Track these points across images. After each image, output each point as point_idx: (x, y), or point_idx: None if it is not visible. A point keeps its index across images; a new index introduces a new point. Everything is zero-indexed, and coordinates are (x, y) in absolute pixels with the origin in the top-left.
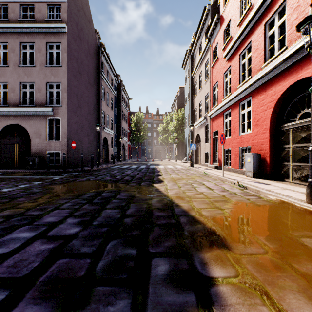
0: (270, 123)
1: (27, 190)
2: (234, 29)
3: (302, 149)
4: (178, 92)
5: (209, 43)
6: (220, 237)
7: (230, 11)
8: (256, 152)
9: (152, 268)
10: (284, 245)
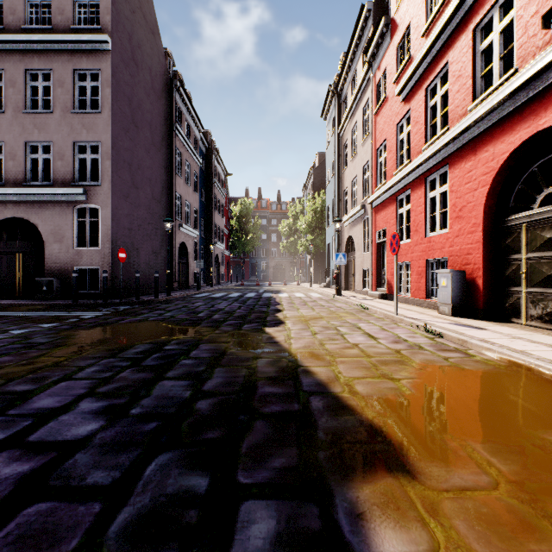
0: (485, 213)
1: (22, 340)
2: (416, 42)
3: (546, 263)
4: (314, 163)
5: (371, 70)
6: (393, 444)
7: (408, 10)
8: (457, 268)
9: (238, 530)
10: (532, 467)
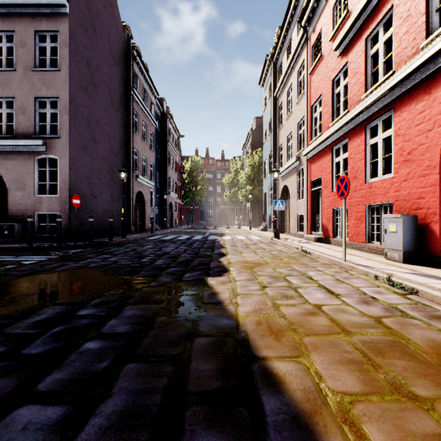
0: None
1: None
2: None
3: None
4: (252, 126)
5: (306, 34)
6: None
7: None
8: (405, 213)
9: None
10: None
